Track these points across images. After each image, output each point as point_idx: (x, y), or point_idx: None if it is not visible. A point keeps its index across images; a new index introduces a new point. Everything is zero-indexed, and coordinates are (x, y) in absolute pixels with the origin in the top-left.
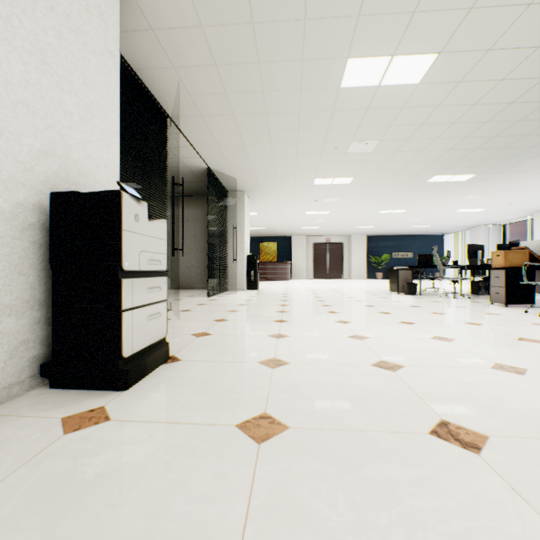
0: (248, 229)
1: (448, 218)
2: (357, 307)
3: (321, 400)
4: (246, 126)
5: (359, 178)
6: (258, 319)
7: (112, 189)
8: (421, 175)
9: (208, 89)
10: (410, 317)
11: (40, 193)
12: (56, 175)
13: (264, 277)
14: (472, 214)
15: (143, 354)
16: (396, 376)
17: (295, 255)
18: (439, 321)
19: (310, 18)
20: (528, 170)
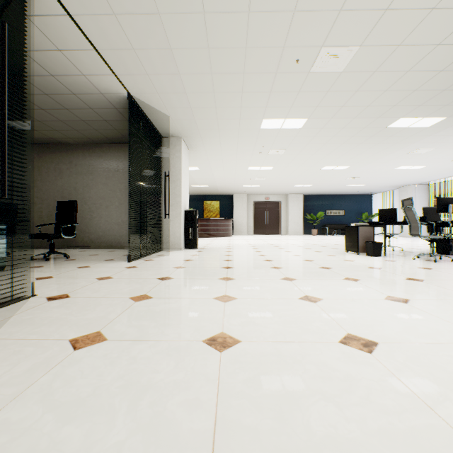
0: (187, 181)
1: (385, 176)
2: (337, 283)
3: None
4: None
5: (313, 119)
6: (173, 332)
7: None
8: (386, 116)
9: None
10: None
11: None
12: None
13: (207, 233)
14: (409, 172)
15: None
16: None
17: (237, 212)
18: None
19: None
20: None
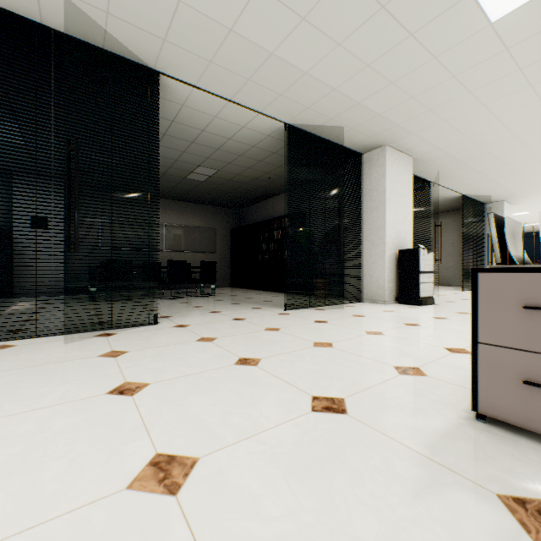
0: None
1: None
2: None
3: None
4: (489, 172)
5: None
6: None
7: (410, 241)
8: None
9: (456, 168)
10: None
11: (394, 249)
12: (397, 243)
13: None
14: None
15: (425, 299)
16: None
17: None
18: None
19: (517, 134)
20: None
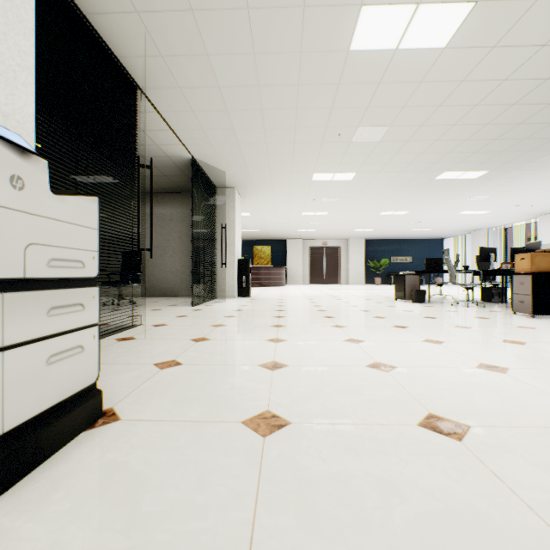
0: (239, 230)
1: (450, 220)
2: (365, 319)
3: (360, 537)
4: (235, 103)
5: (362, 173)
6: (248, 337)
7: None
8: (430, 170)
9: (185, 47)
10: (433, 333)
11: None
12: None
13: (258, 282)
14: (475, 217)
15: (36, 425)
16: (470, 454)
17: (291, 259)
18: (470, 338)
19: None
20: (544, 167)
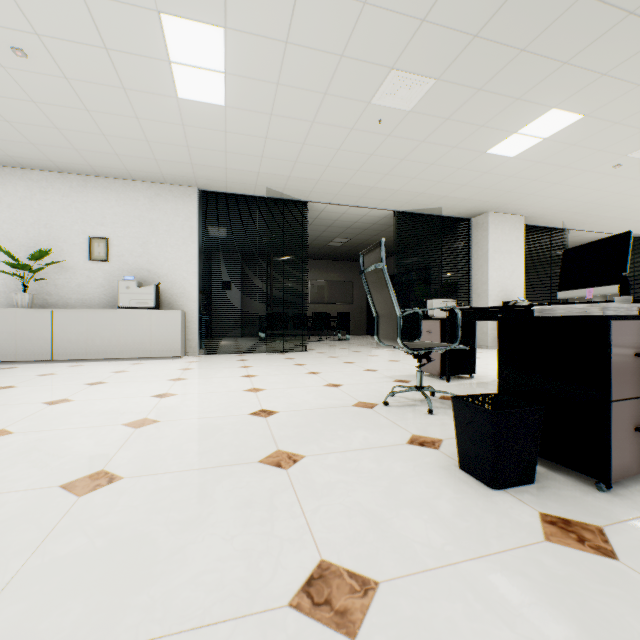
0: None
1: None
2: None
3: None
4: (629, 216)
5: None
6: None
7: (520, 293)
8: None
9: (582, 217)
10: None
11: (499, 301)
12: (503, 295)
13: None
14: None
15: None
16: None
17: None
18: None
19: (618, 192)
20: None
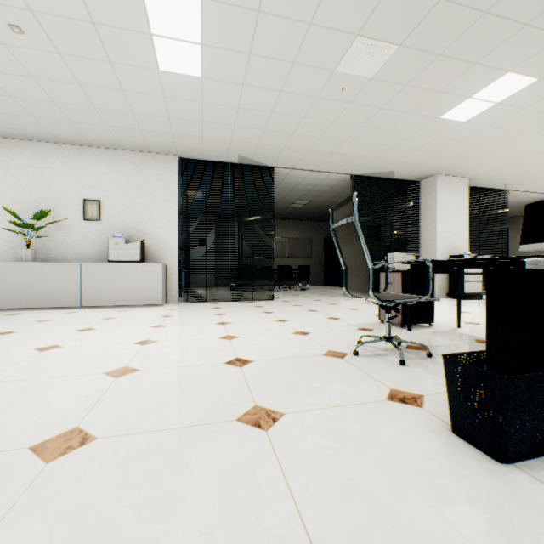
0: None
1: None
2: None
3: None
4: None
5: None
6: None
7: (466, 247)
8: None
9: (523, 179)
10: None
11: (446, 255)
12: (449, 250)
13: None
14: None
15: (471, 294)
16: None
17: None
18: None
19: None
20: None
